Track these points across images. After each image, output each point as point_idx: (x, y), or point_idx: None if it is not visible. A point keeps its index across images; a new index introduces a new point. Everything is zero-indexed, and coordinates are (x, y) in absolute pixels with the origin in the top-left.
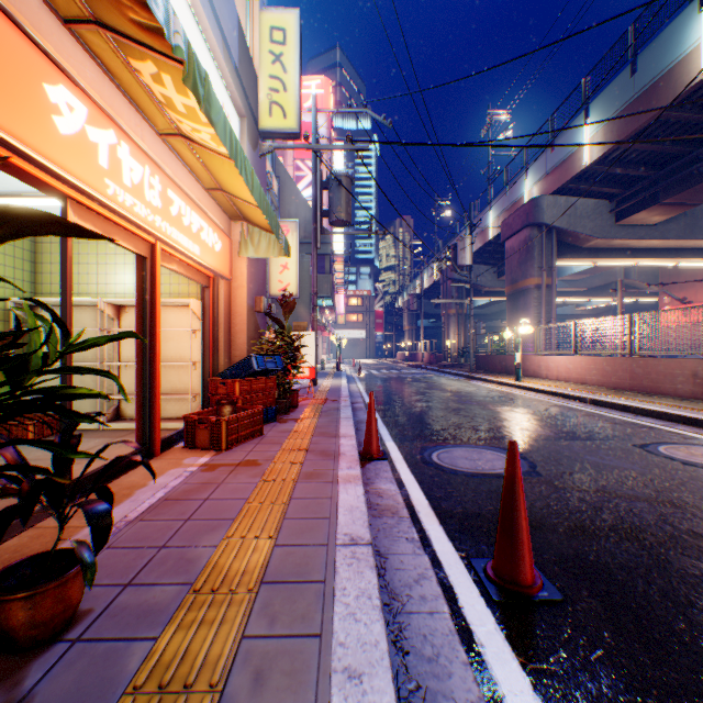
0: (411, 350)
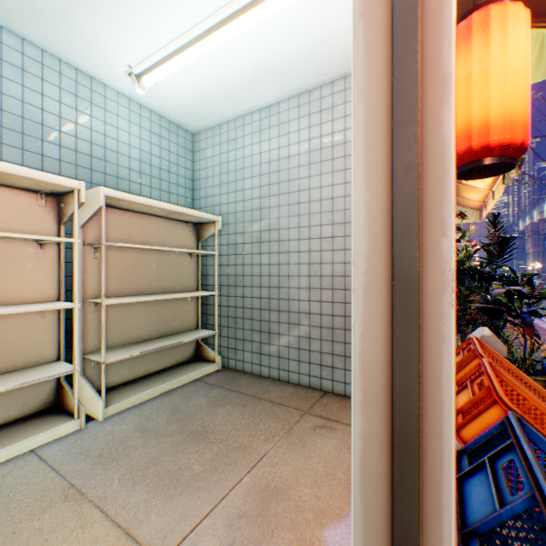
0: (537, 272)
